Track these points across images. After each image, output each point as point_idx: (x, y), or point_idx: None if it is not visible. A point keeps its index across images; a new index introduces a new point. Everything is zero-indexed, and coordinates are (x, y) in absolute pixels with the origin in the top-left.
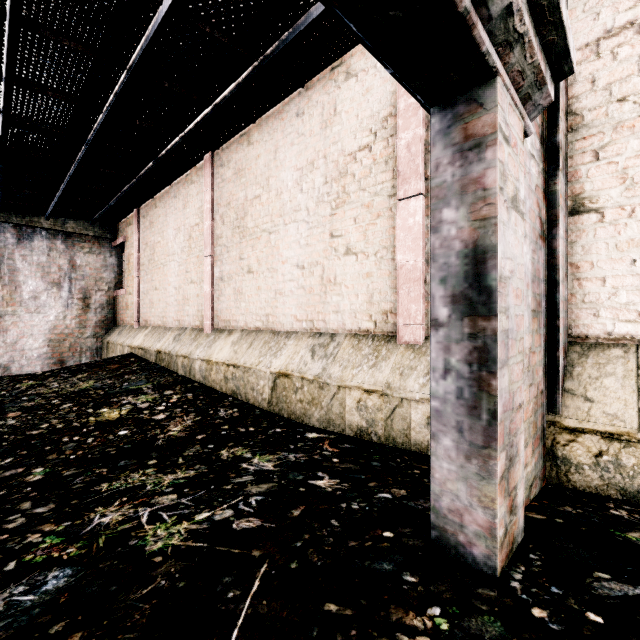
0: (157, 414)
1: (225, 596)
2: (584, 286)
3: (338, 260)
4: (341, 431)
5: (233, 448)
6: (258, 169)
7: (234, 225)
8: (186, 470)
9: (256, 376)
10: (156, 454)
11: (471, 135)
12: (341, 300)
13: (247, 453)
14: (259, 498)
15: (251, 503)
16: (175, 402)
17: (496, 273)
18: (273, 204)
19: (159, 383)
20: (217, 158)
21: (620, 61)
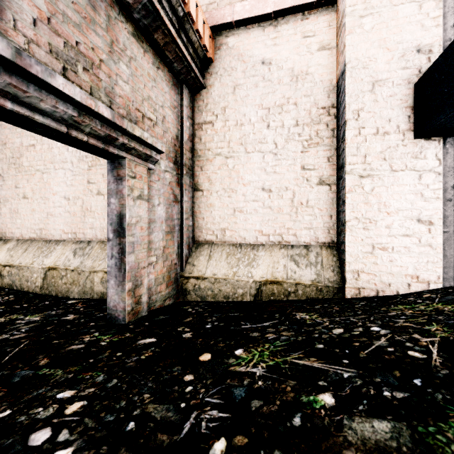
0: None
1: (6, 350)
2: (198, 220)
3: (93, 197)
4: (92, 297)
5: (9, 316)
6: None
7: (10, 161)
8: None
9: (30, 271)
10: None
11: (119, 175)
12: (95, 221)
13: (21, 316)
14: (27, 328)
15: (22, 331)
16: None
17: (126, 223)
18: (45, 153)
19: None
20: None
21: (208, 134)
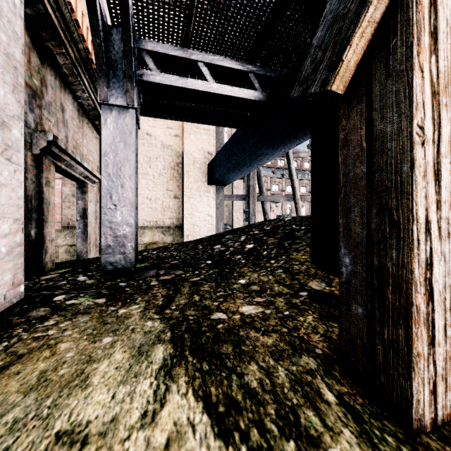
0: None
1: None
2: None
3: None
4: None
5: None
6: None
7: None
8: None
9: None
10: None
11: (84, 190)
12: None
13: None
14: None
15: None
16: None
17: (88, 213)
18: None
19: None
20: None
21: None
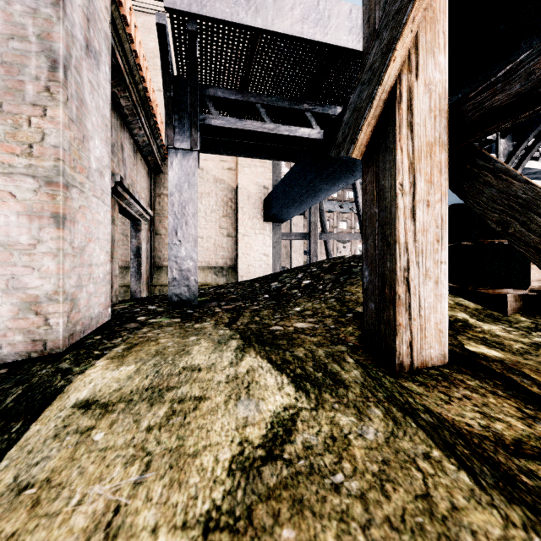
0: None
1: None
2: (158, 253)
3: None
4: None
5: None
6: None
7: None
8: None
9: None
10: None
11: (138, 229)
12: None
13: None
14: None
15: None
16: None
17: (141, 251)
18: None
19: None
20: None
21: (165, 201)
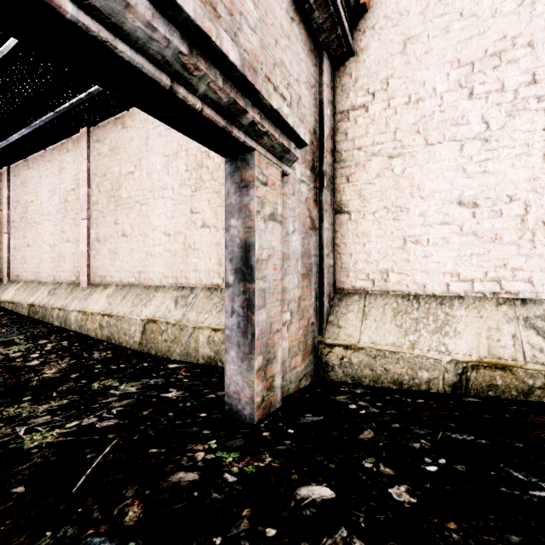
0: (31, 361)
1: (85, 457)
2: (342, 258)
3: (196, 231)
4: (196, 361)
5: (104, 381)
6: (131, 150)
7: (109, 194)
8: (60, 400)
9: (128, 323)
10: (30, 392)
11: (244, 180)
12: (199, 262)
13: (116, 383)
14: (120, 409)
15: (113, 412)
16: (50, 350)
17: (254, 258)
18: (144, 181)
19: (32, 334)
20: (93, 133)
21: (359, 125)
